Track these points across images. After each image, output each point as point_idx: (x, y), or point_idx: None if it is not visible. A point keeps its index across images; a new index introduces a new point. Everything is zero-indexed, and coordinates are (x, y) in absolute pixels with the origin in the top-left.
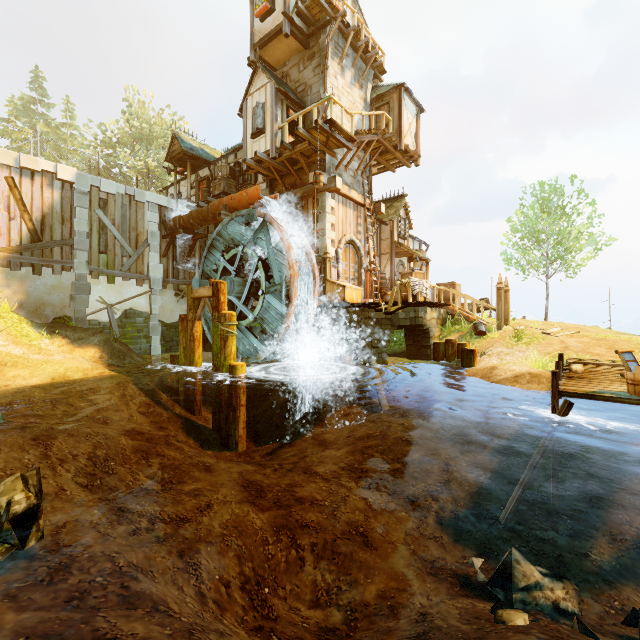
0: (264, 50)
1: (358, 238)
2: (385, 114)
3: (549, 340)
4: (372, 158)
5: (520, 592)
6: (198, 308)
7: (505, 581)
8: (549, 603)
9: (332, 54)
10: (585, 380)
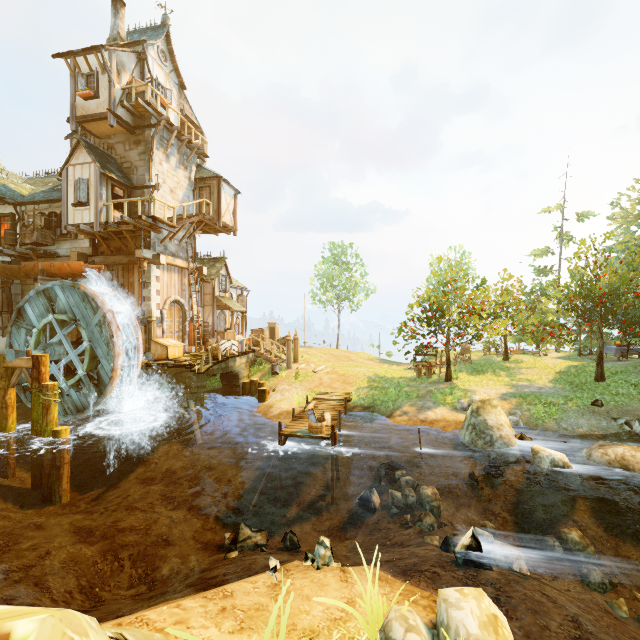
0: (87, 123)
1: (183, 296)
2: (206, 200)
3: (314, 378)
4: (196, 230)
5: (240, 543)
6: (12, 376)
7: (236, 540)
8: (253, 543)
9: (157, 145)
10: (302, 420)
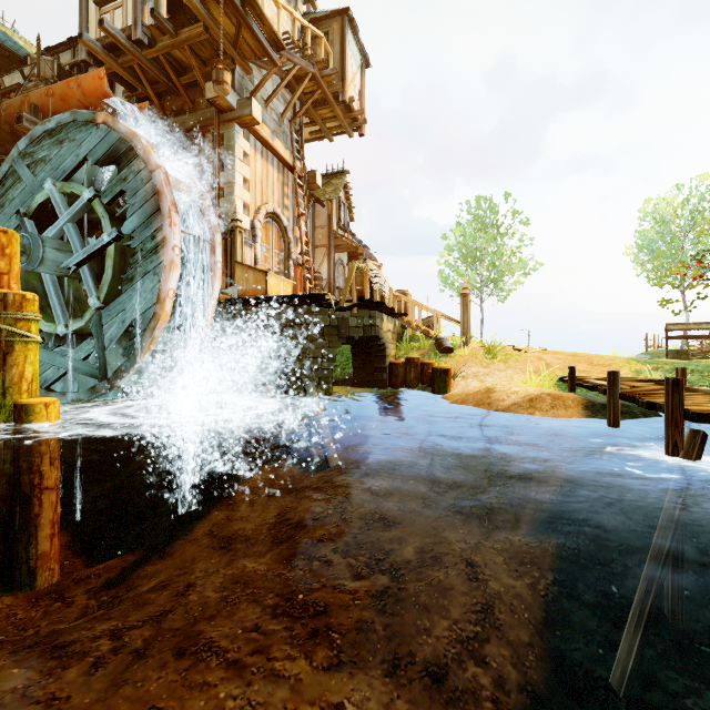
0: None
1: (285, 215)
2: (324, 40)
3: (526, 357)
4: (305, 104)
5: None
6: None
7: None
8: None
9: None
10: None
